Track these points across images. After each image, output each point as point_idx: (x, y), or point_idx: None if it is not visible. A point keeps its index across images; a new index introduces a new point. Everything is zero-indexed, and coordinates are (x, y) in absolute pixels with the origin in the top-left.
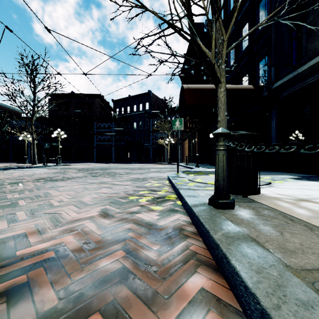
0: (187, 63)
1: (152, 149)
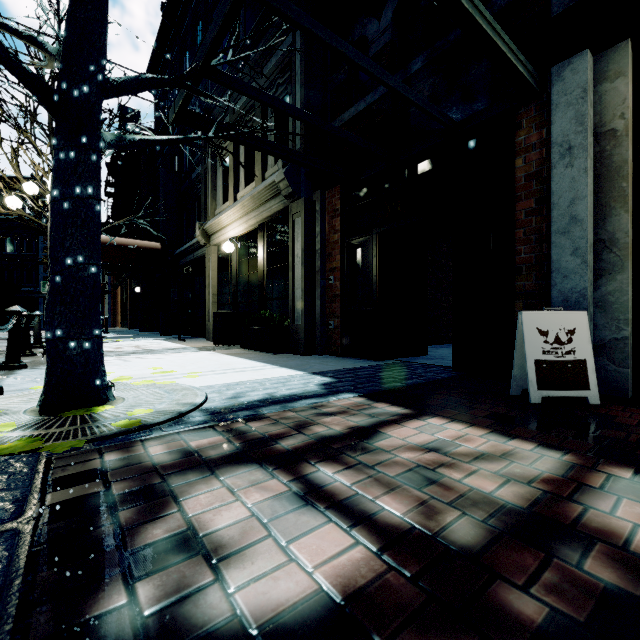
0: (118, 154)
1: (43, 301)
